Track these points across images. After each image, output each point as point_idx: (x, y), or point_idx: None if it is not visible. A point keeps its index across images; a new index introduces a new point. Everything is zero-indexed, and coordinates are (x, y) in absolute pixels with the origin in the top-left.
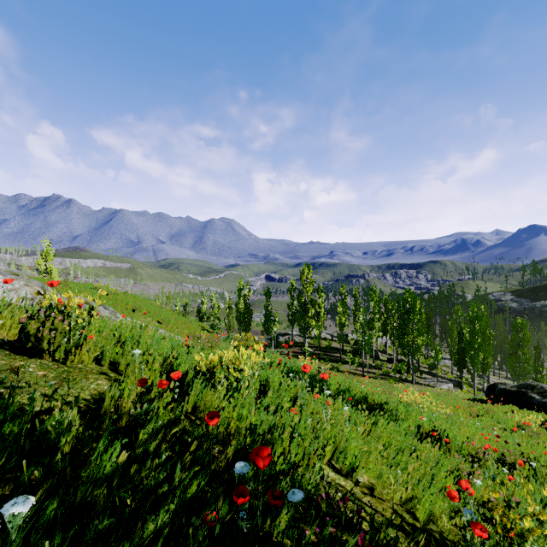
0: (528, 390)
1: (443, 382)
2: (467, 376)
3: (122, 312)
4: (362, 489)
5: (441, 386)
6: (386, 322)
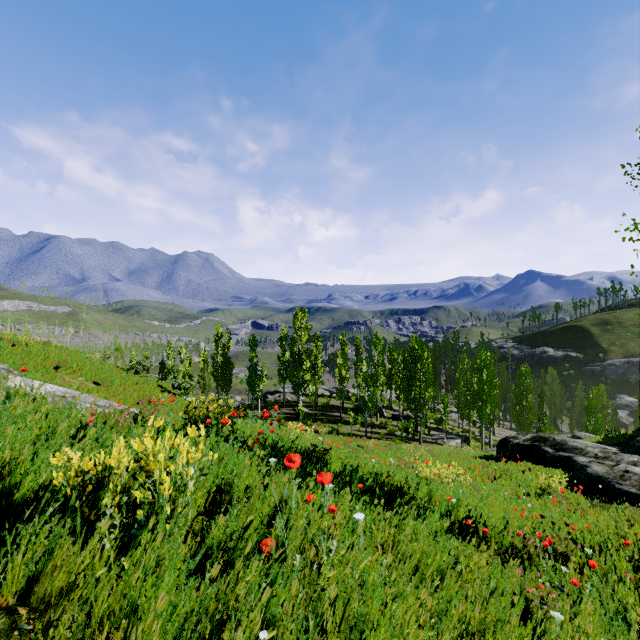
0: (541, 443)
1: (451, 438)
2: (474, 429)
3: (36, 370)
4: None
5: (449, 443)
6: (391, 374)
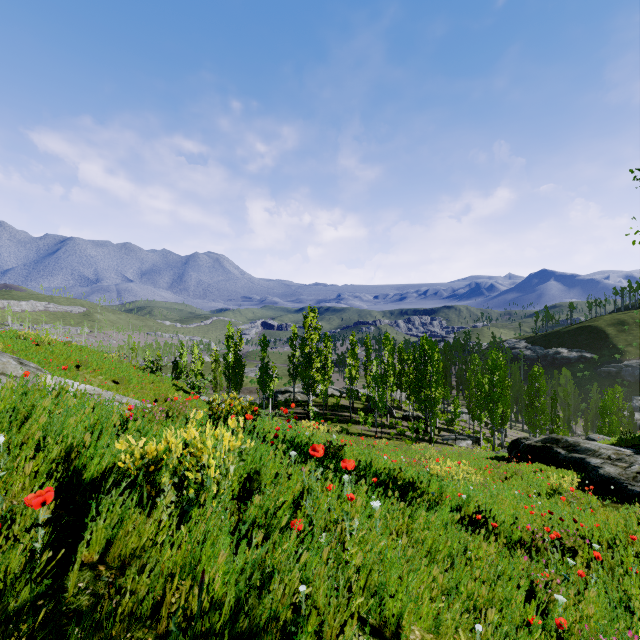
0: (553, 444)
1: (461, 439)
2: (485, 431)
3: (59, 369)
4: None
5: (460, 444)
6: (401, 374)
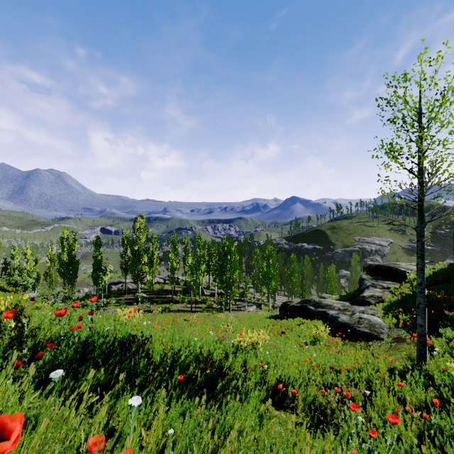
0: (307, 304)
1: (249, 306)
2: (263, 298)
3: None
4: None
5: (249, 309)
6: (209, 264)
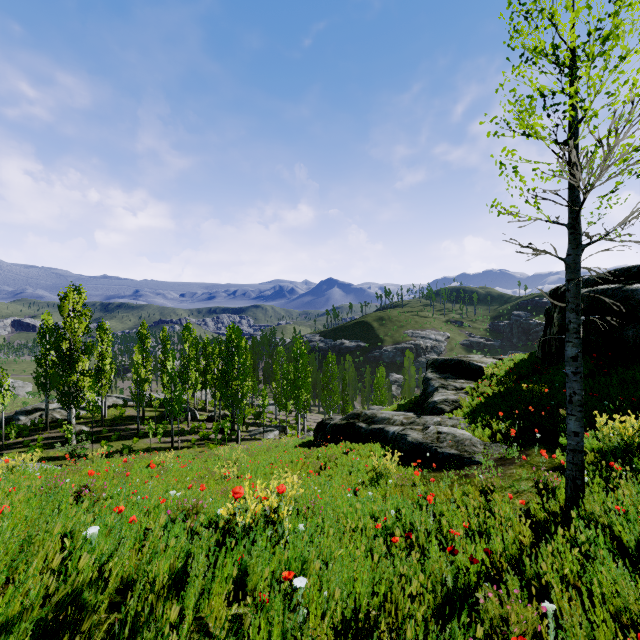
0: (355, 419)
1: (269, 431)
2: (290, 418)
3: None
4: None
5: (268, 436)
6: (206, 371)
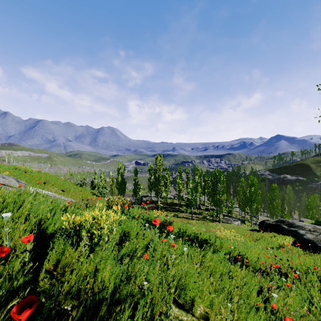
0: (281, 223)
1: (235, 220)
2: (247, 216)
3: (36, 184)
4: (200, 320)
5: (234, 223)
6: (204, 187)
